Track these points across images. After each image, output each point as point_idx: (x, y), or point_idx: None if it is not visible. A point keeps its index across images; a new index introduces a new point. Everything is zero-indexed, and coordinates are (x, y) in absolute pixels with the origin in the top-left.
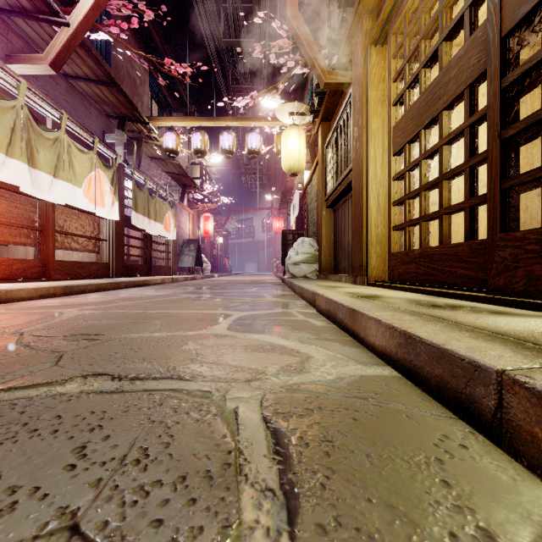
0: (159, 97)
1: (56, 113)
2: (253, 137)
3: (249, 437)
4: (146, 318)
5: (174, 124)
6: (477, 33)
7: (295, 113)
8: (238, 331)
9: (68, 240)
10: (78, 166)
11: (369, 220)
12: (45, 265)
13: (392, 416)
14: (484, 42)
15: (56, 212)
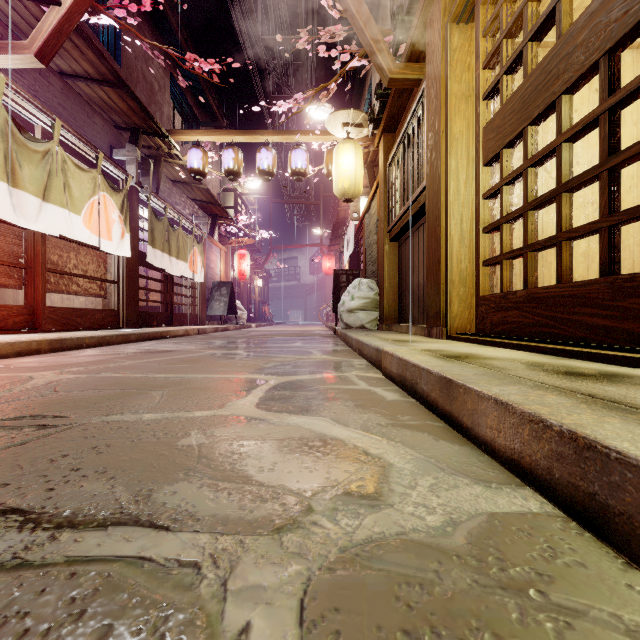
0: (183, 108)
1: (46, 119)
2: (298, 155)
3: None
4: (145, 386)
5: (200, 139)
6: None
7: (349, 123)
8: (271, 410)
9: (64, 282)
10: (76, 187)
11: (450, 253)
12: (32, 312)
13: None
14: None
15: (48, 246)
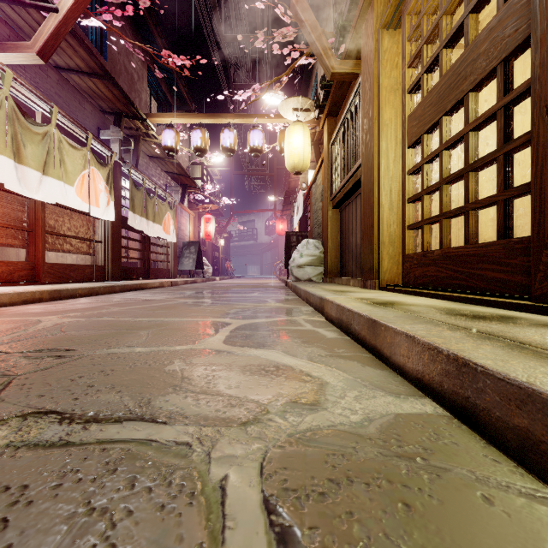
0: (158, 94)
1: (45, 106)
2: (255, 135)
3: None
4: (133, 327)
5: (173, 122)
6: None
7: (299, 108)
8: (236, 345)
9: (59, 242)
10: (70, 163)
11: (381, 219)
12: (34, 268)
13: (462, 496)
14: (524, 7)
15: (46, 212)
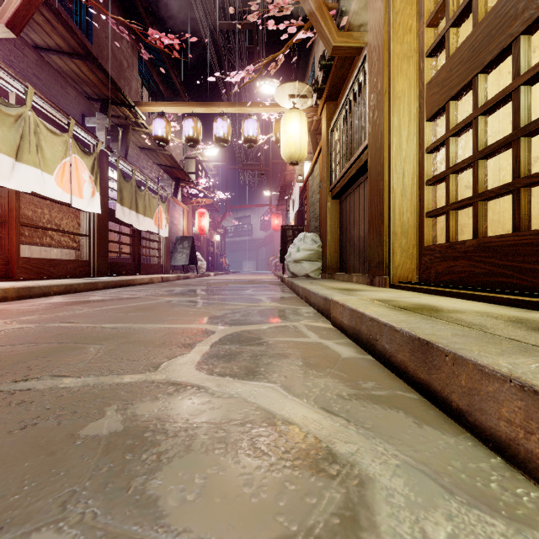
0: (150, 85)
1: (20, 86)
2: (250, 124)
3: None
4: (86, 338)
5: (164, 111)
6: None
7: (295, 95)
8: (213, 373)
9: (38, 235)
10: (48, 149)
11: (392, 206)
12: (7, 263)
13: None
14: None
15: (23, 203)
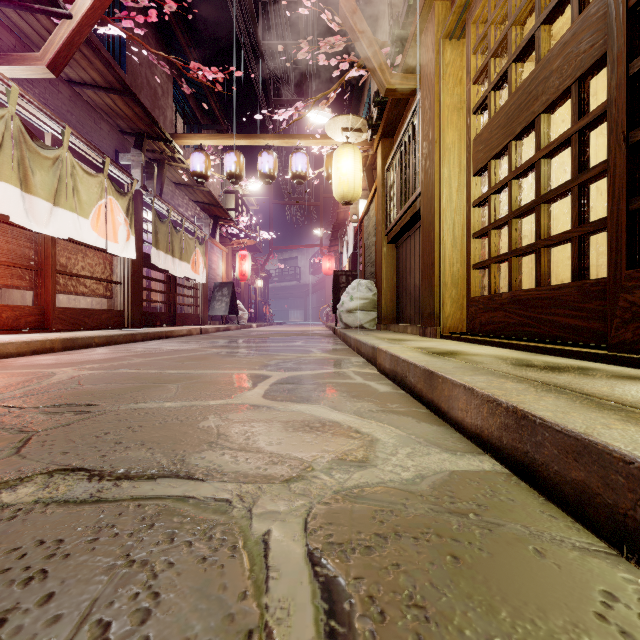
0: (186, 112)
1: (56, 126)
2: (298, 159)
3: (284, 597)
4: (160, 380)
5: (202, 143)
6: (590, 9)
7: (349, 128)
8: (277, 400)
9: (72, 283)
10: (84, 192)
11: (442, 257)
12: (43, 313)
13: (513, 550)
14: (601, 20)
15: (57, 249)
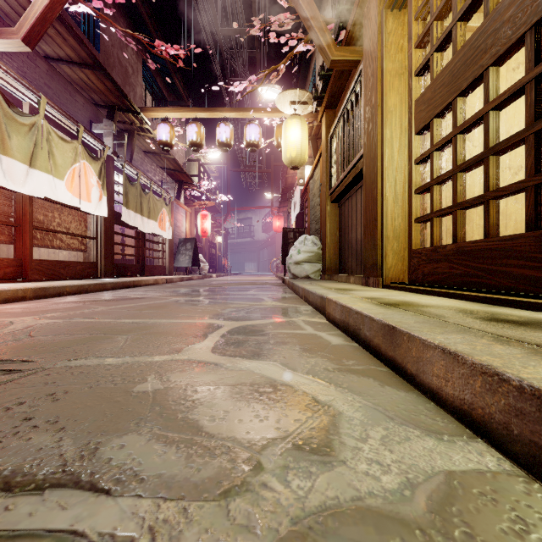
0: (154, 89)
1: (33, 96)
2: (252, 129)
3: None
4: (112, 330)
5: (168, 116)
6: None
7: (296, 101)
8: (225, 354)
9: (49, 238)
10: (59, 156)
11: (385, 212)
12: (21, 264)
13: None
14: None
15: (35, 207)
